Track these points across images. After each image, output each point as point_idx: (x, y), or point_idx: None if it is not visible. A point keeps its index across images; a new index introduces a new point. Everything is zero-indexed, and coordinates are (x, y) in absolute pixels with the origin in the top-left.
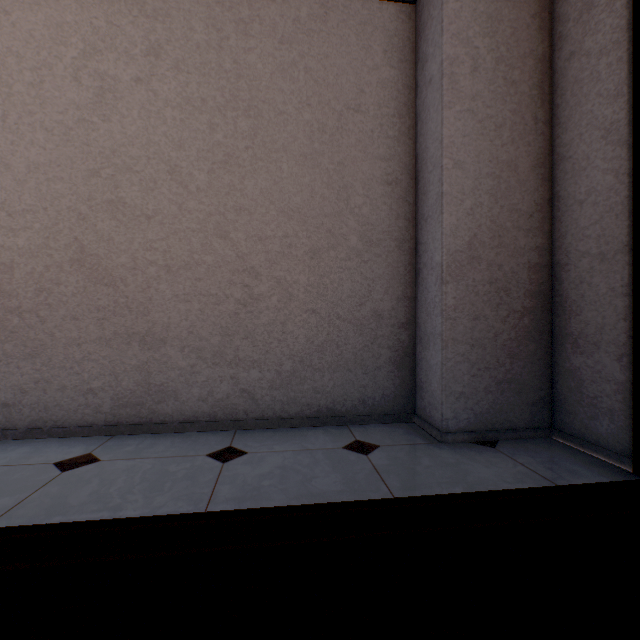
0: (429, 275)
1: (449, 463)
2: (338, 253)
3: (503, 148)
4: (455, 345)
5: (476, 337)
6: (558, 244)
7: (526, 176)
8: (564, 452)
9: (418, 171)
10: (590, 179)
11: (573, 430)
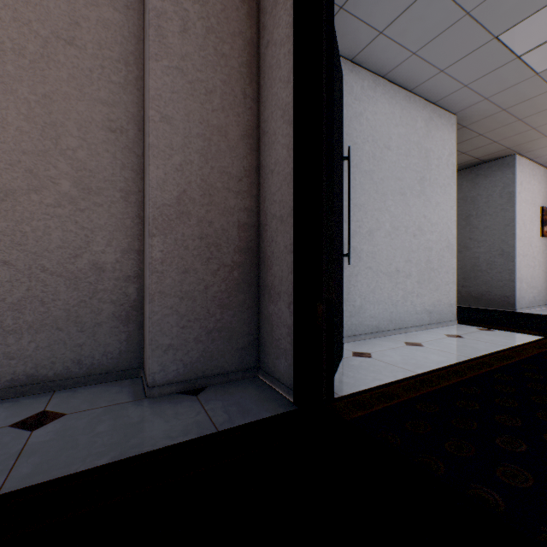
0: (146, 228)
1: (129, 424)
2: (43, 197)
3: (214, 113)
4: (163, 298)
5: (186, 290)
6: (262, 207)
7: (236, 143)
8: (256, 390)
9: (144, 123)
10: (277, 152)
11: (269, 369)
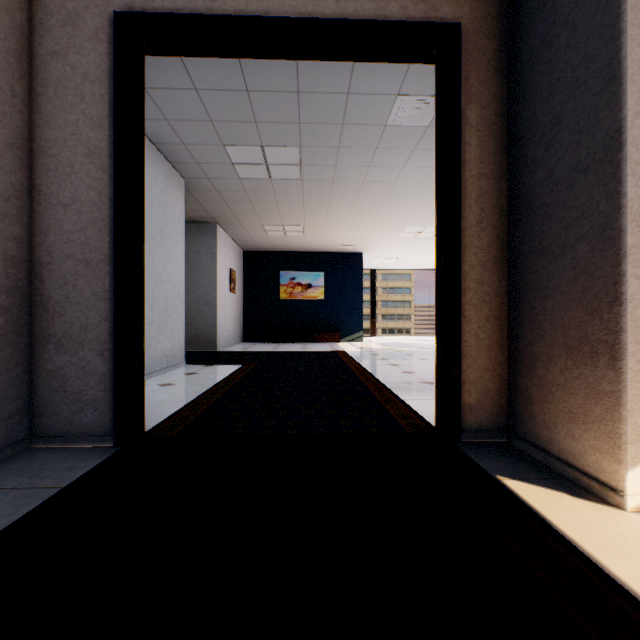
0: None
1: None
2: None
3: None
4: None
5: None
6: (41, 240)
7: (3, 151)
8: (53, 455)
9: None
10: (76, 188)
11: (58, 430)
